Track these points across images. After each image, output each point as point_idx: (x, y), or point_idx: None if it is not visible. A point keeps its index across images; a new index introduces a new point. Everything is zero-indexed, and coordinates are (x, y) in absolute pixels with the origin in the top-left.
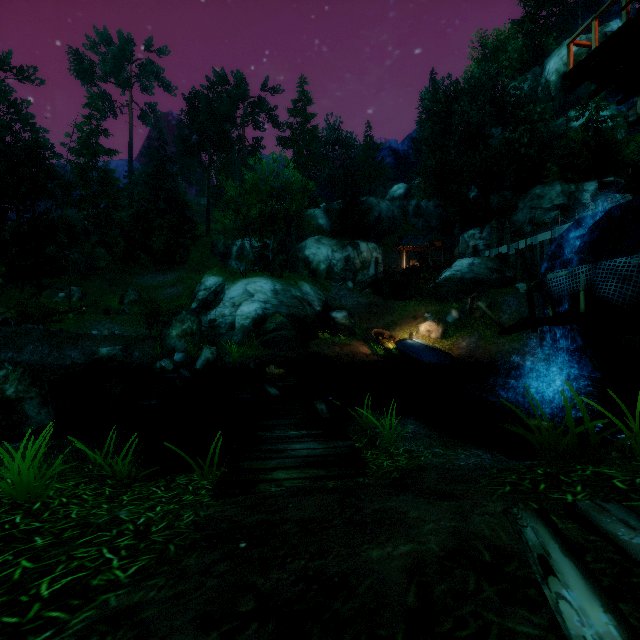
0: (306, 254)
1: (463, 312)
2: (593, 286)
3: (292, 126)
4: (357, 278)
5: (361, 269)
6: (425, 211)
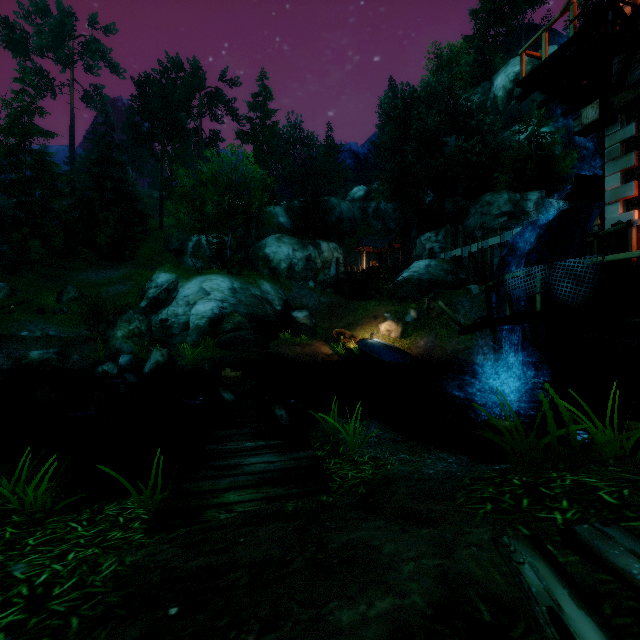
0: (266, 252)
1: (421, 312)
2: (549, 286)
3: (252, 120)
4: (318, 278)
5: (322, 269)
6: (384, 213)
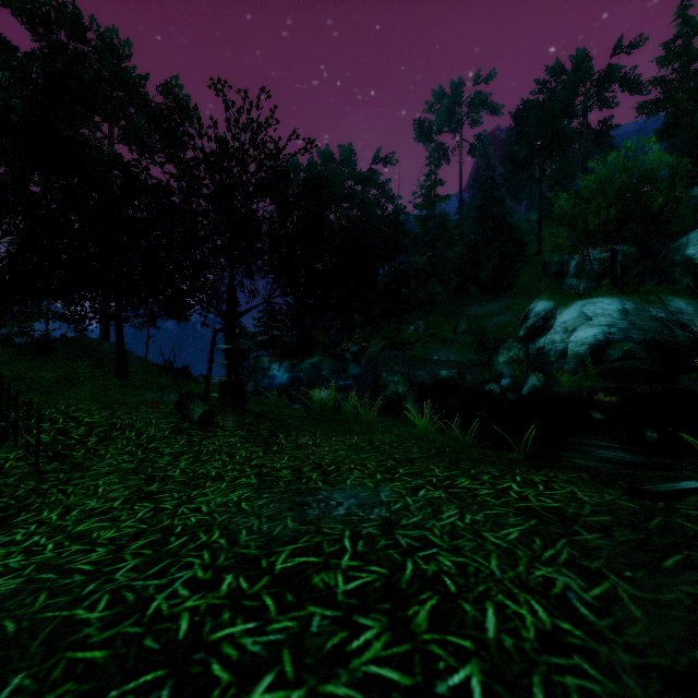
0: (688, 254)
1: None
2: None
3: (663, 80)
4: None
5: None
6: None
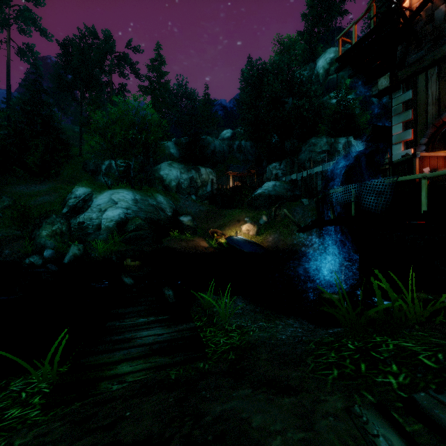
0: (161, 174)
1: (270, 217)
2: (360, 198)
3: (150, 78)
4: (198, 193)
5: (201, 186)
6: (244, 149)
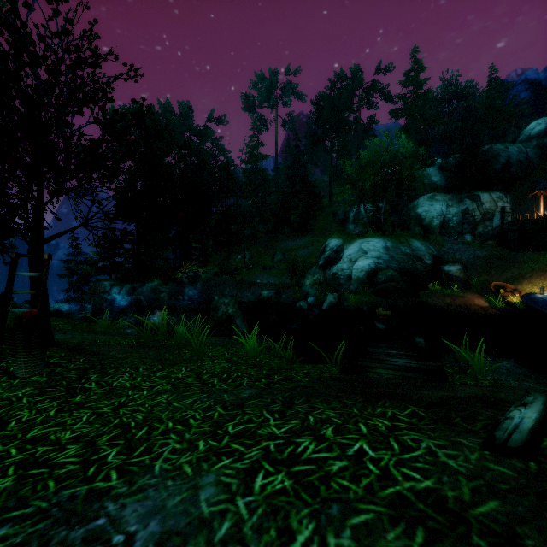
0: (418, 212)
1: None
2: None
3: (404, 96)
4: (477, 230)
5: (482, 221)
6: None
